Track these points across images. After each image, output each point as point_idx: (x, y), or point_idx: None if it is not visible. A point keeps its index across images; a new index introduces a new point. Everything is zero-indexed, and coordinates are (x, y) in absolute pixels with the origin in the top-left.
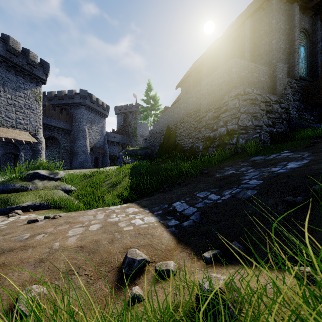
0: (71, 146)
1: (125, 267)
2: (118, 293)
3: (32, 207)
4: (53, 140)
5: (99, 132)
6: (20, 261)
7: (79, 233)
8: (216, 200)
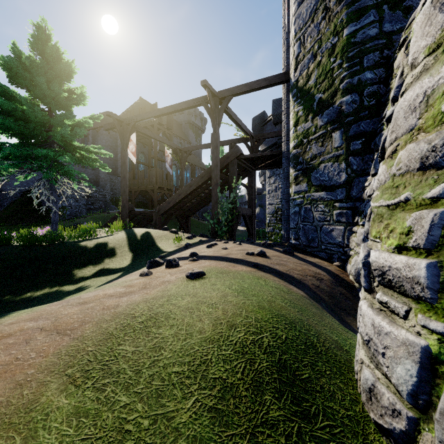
0: None
1: None
2: None
3: None
4: None
5: None
6: None
7: None
8: None
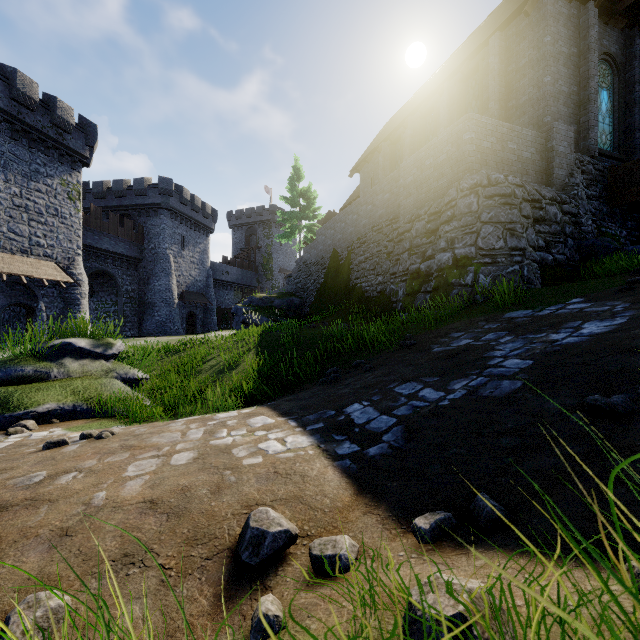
0: (141, 291)
1: (245, 549)
2: (229, 609)
3: (57, 413)
4: (104, 278)
5: (197, 262)
6: (21, 533)
7: (150, 471)
8: (435, 402)
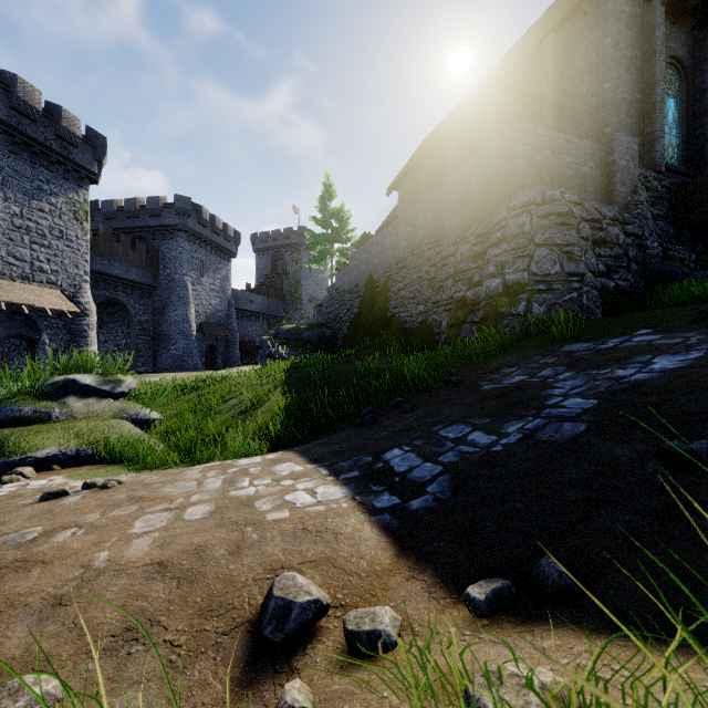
0: (156, 322)
1: (267, 623)
2: (248, 697)
3: (59, 459)
4: (114, 307)
5: (217, 289)
6: (8, 602)
7: (160, 528)
8: (487, 447)
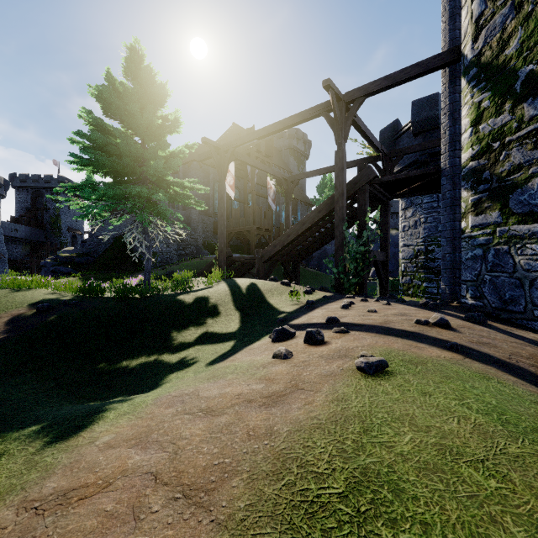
0: None
1: None
2: None
3: None
4: None
5: None
6: None
7: None
8: None
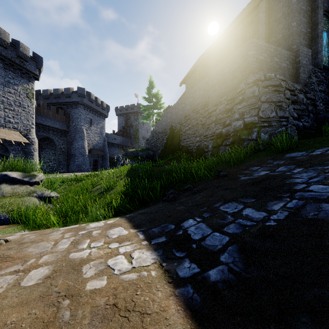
0: (68, 148)
1: None
2: None
3: None
4: (48, 141)
5: (98, 133)
6: None
7: None
8: (261, 222)
